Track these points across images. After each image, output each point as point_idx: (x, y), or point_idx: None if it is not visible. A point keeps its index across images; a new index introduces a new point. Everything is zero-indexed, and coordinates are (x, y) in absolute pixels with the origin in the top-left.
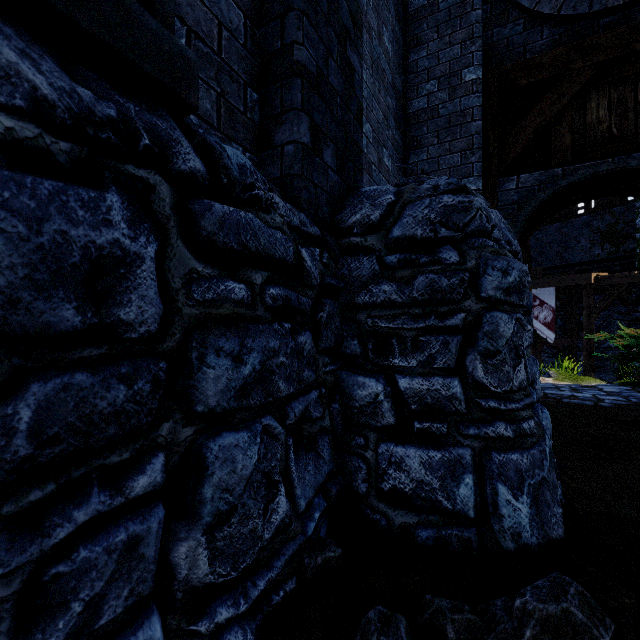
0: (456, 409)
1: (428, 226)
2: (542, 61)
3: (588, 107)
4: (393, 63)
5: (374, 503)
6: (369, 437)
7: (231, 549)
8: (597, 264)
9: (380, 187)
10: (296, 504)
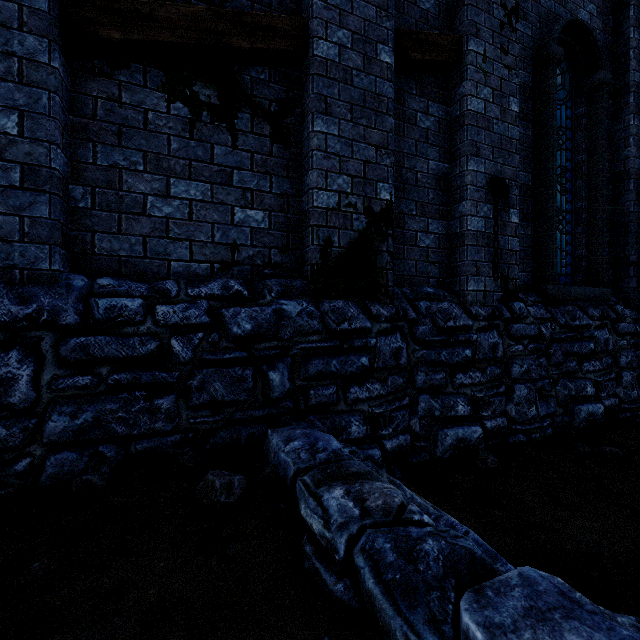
0: None
1: None
2: None
3: None
4: None
5: None
6: None
7: (626, 395)
8: None
9: None
10: (638, 396)
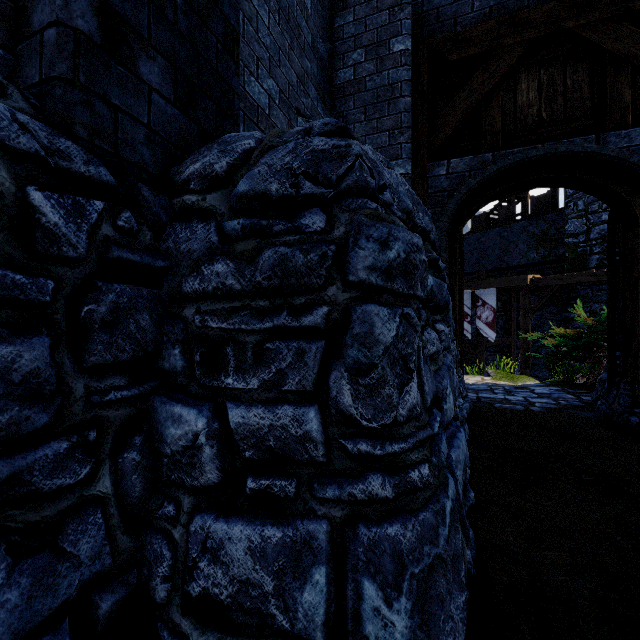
0: (310, 456)
1: (288, 179)
2: (472, 35)
3: (518, 88)
4: (314, 23)
5: (176, 618)
6: (182, 503)
7: None
8: (533, 267)
9: (244, 133)
10: None
